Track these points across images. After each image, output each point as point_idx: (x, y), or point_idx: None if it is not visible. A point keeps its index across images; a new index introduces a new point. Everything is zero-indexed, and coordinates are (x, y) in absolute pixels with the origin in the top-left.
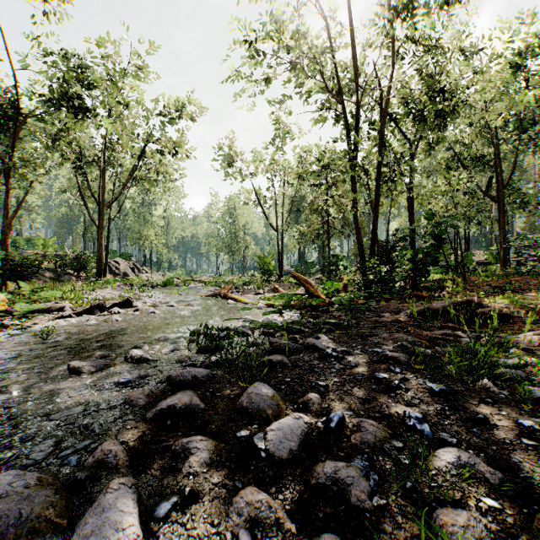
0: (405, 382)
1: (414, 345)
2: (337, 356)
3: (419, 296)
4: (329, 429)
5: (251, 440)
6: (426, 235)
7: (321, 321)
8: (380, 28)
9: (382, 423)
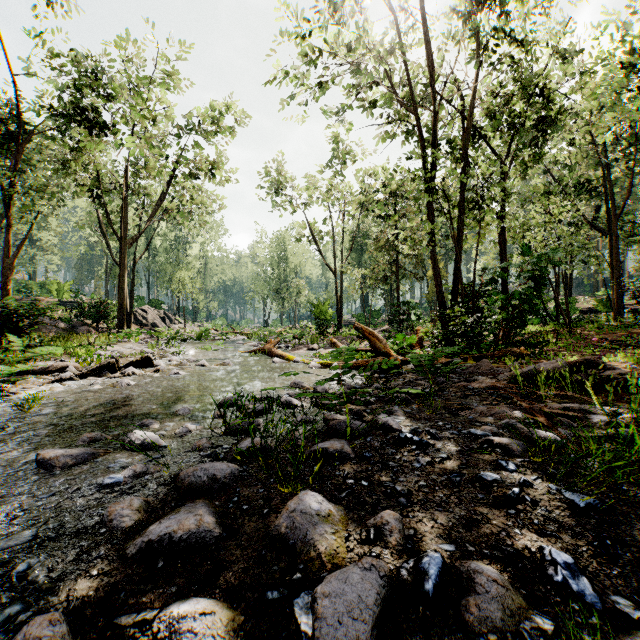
0: (528, 489)
1: (525, 424)
2: (419, 442)
3: (516, 353)
4: (423, 593)
5: (290, 610)
6: (527, 275)
7: (393, 386)
8: (463, 17)
9: (507, 570)
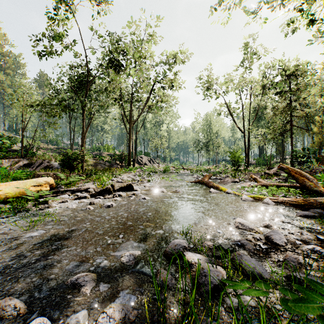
0: None
1: None
2: None
3: None
4: None
5: None
6: None
7: None
8: None
9: None
